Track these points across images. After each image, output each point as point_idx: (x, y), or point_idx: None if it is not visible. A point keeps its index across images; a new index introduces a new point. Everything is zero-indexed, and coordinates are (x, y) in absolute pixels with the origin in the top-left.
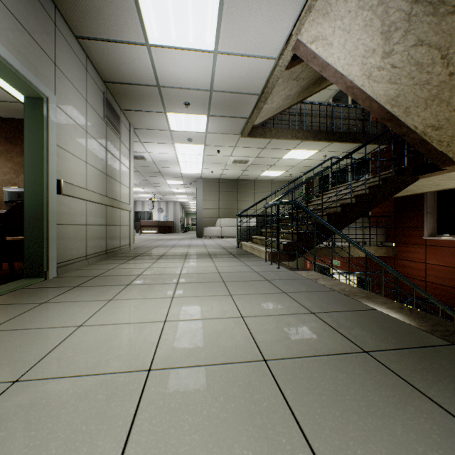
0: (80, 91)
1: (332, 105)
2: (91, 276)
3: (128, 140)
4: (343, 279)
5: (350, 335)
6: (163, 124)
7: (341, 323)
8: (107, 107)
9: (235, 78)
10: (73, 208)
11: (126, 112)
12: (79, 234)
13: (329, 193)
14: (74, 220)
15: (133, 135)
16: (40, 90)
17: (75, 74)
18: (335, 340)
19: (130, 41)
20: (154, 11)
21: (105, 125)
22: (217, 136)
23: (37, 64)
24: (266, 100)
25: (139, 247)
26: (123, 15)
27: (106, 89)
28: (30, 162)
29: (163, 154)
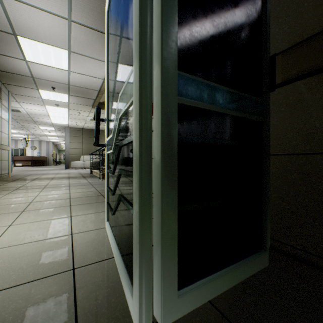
0: None
1: None
2: None
3: (7, 102)
4: None
5: (103, 193)
6: (37, 94)
7: (104, 192)
8: None
9: (83, 82)
10: None
11: (7, 85)
12: None
13: None
14: None
15: (11, 98)
16: None
17: None
18: (96, 194)
19: (14, 57)
20: (31, 50)
21: None
22: (77, 105)
23: None
24: (103, 94)
25: (16, 175)
26: (10, 47)
27: None
28: None
29: (36, 110)
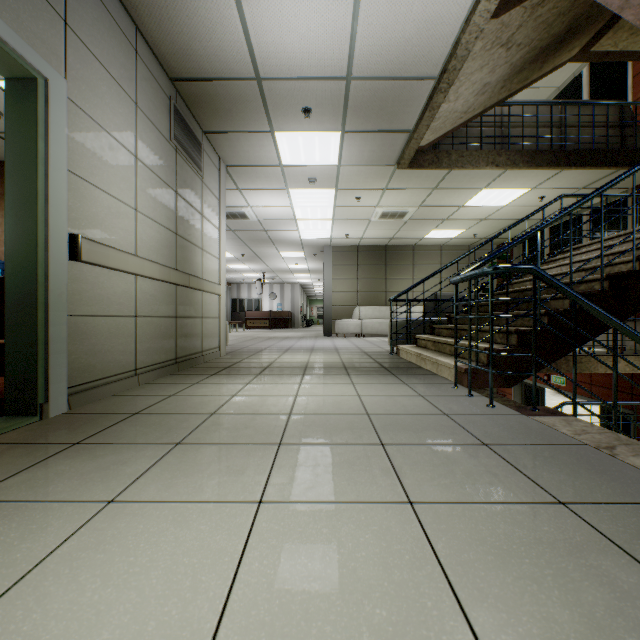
0: (123, 85)
1: (561, 104)
2: (125, 413)
3: (216, 183)
4: (557, 403)
5: None
6: (270, 154)
7: None
8: (177, 123)
9: (394, 45)
10: (107, 287)
11: (212, 137)
12: (120, 333)
13: (561, 259)
14: (109, 307)
15: (224, 176)
16: (26, 60)
17: (110, 52)
18: None
19: None
20: None
21: (174, 152)
22: (357, 170)
23: (20, 10)
24: (450, 87)
25: (235, 351)
26: None
27: (177, 93)
28: (14, 200)
29: (272, 209)
